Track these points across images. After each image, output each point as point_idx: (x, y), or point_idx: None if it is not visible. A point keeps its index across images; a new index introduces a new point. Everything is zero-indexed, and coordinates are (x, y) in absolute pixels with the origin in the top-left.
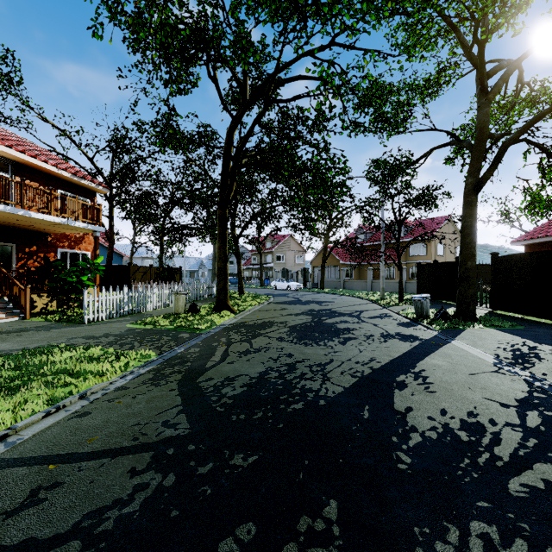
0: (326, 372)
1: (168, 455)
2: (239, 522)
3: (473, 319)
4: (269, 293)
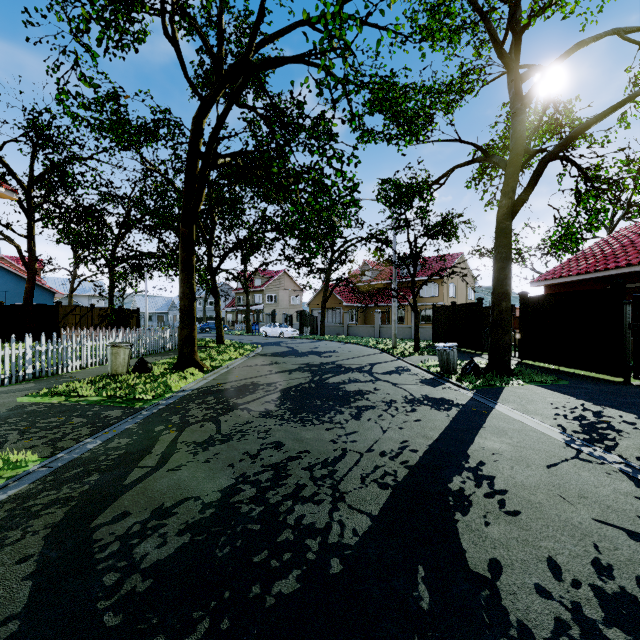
0: (337, 479)
1: None
2: None
3: (508, 373)
4: (257, 342)
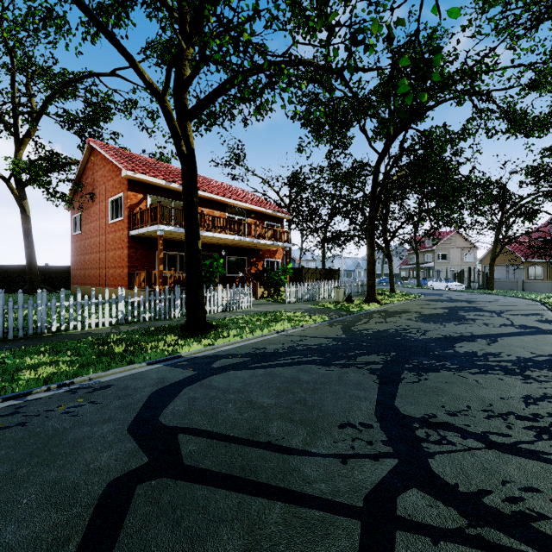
0: (426, 332)
1: (338, 340)
2: (361, 350)
3: None
4: (422, 292)
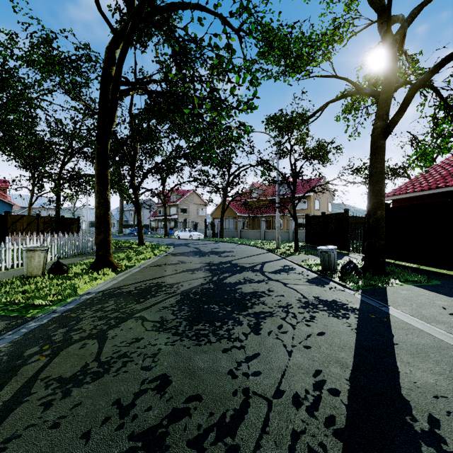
0: None
1: None
2: None
3: (383, 273)
4: (171, 243)
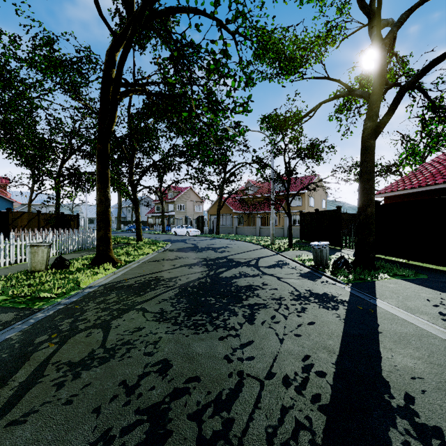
0: (234, 442)
1: None
2: None
3: (373, 267)
4: (168, 239)
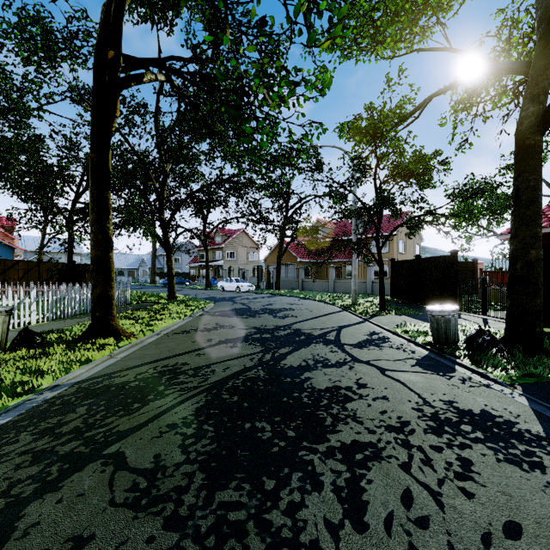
0: None
1: None
2: None
3: (542, 351)
4: (212, 297)
